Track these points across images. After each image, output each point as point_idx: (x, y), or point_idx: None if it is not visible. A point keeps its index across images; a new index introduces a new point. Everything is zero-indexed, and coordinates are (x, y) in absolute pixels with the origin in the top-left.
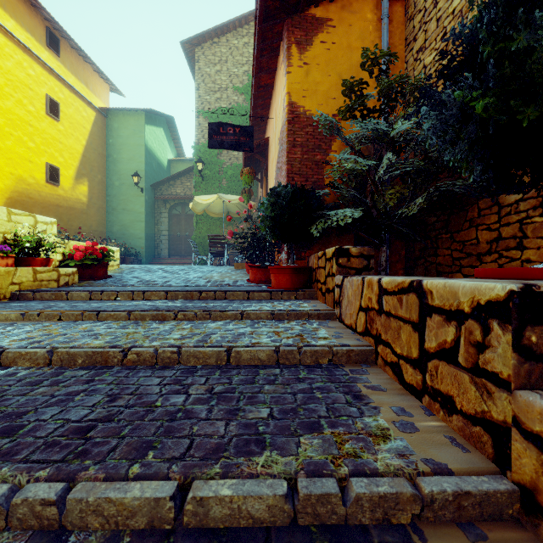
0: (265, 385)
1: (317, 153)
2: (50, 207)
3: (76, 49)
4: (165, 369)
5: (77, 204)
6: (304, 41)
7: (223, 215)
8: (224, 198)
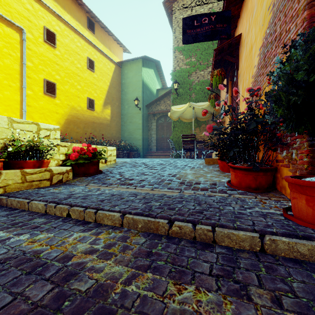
0: None
1: None
2: (89, 123)
3: (103, 28)
4: None
5: (104, 121)
6: None
7: (193, 119)
8: (194, 105)
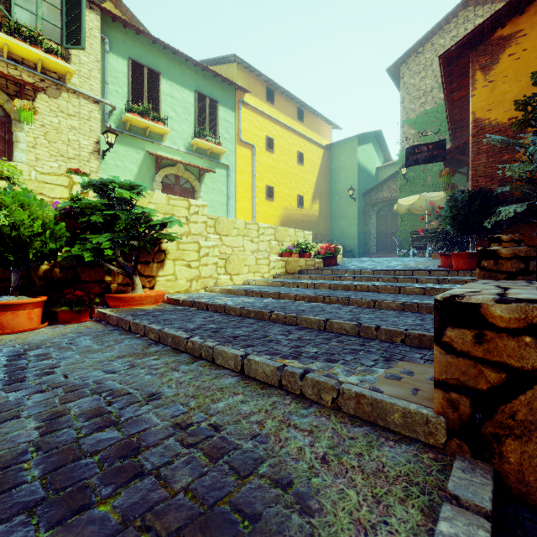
0: (412, 296)
1: (504, 154)
2: (299, 223)
3: (312, 112)
4: (371, 292)
5: (313, 218)
6: (489, 64)
7: (426, 211)
8: (426, 197)
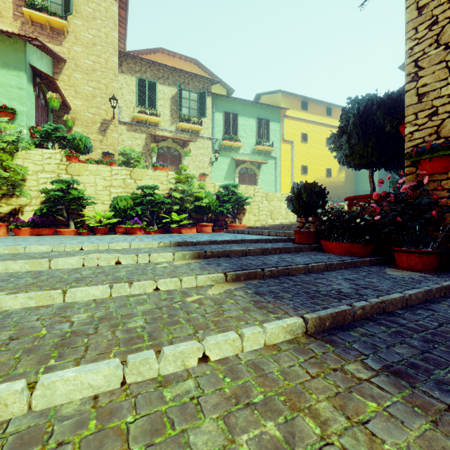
0: None
1: None
2: (327, 188)
3: (338, 107)
4: None
5: (339, 184)
6: None
7: None
8: None
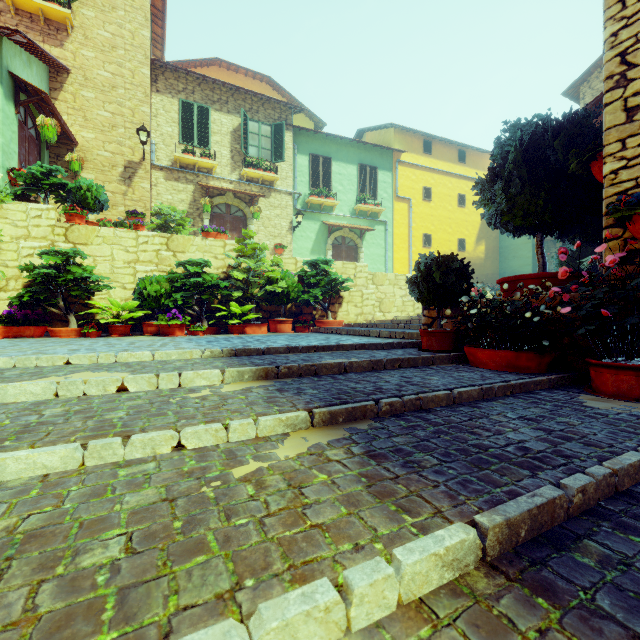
0: None
1: None
2: None
3: (476, 150)
4: None
5: (477, 261)
6: None
7: None
8: None
